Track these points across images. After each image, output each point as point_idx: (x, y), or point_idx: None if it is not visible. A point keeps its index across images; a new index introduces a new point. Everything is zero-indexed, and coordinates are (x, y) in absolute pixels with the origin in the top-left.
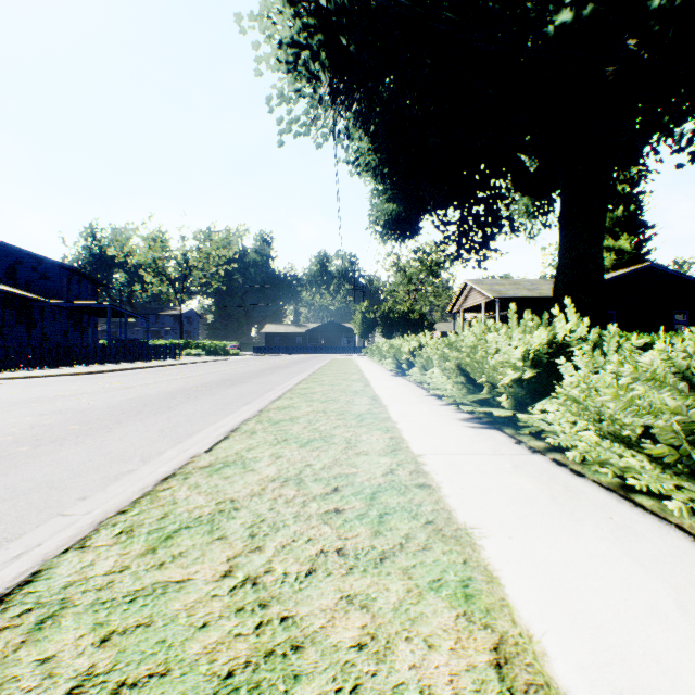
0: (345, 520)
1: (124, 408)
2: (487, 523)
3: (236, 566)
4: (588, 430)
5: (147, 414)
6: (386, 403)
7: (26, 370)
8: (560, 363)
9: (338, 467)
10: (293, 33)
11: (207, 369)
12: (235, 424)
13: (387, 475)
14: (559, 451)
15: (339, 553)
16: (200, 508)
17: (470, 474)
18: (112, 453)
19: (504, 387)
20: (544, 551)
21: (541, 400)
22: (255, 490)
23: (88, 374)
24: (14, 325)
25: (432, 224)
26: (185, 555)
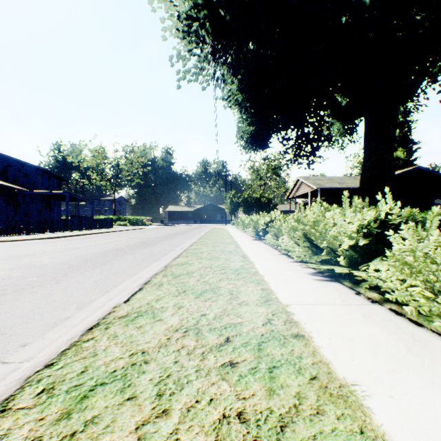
0: (240, 375)
1: (71, 264)
2: (364, 379)
3: (143, 437)
4: (414, 286)
5: (86, 268)
6: (252, 260)
7: (11, 236)
8: (389, 234)
9: (226, 317)
10: (187, 9)
11: (131, 235)
12: (147, 277)
13: (266, 324)
14: (392, 301)
15: (240, 418)
16: (115, 361)
17: (332, 323)
18: (55, 301)
19: (341, 250)
20: (429, 415)
21: (371, 261)
22: (162, 340)
23: (52, 238)
24: (6, 206)
25: (277, 140)
26: (96, 422)
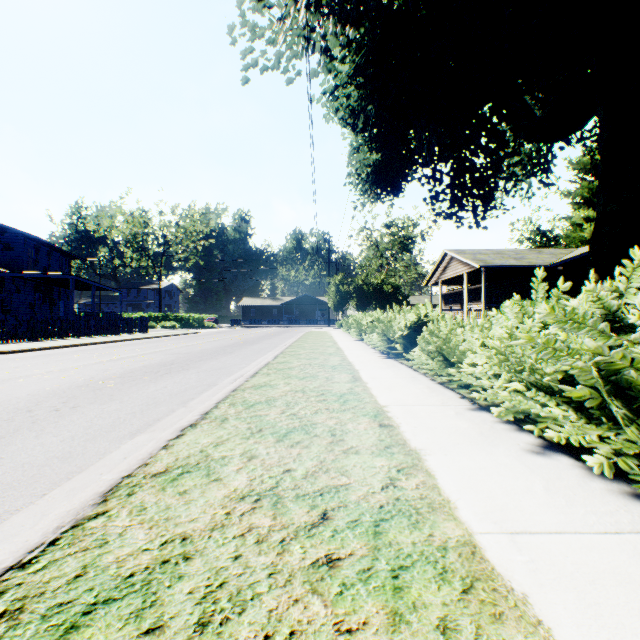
0: None
1: None
2: None
3: None
4: None
5: None
6: (413, 442)
7: None
8: None
9: None
10: None
11: (161, 346)
12: None
13: None
14: None
15: None
16: None
17: None
18: None
19: None
20: None
21: None
22: None
23: (8, 353)
24: None
25: (418, 181)
26: None
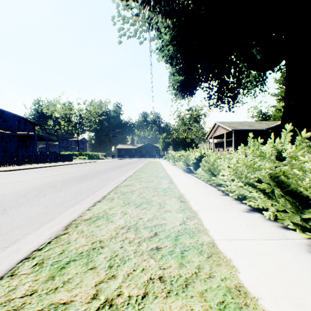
0: None
1: None
2: None
3: None
4: None
5: None
6: (194, 207)
7: None
8: None
9: None
10: None
11: (80, 168)
12: None
13: None
14: None
15: None
16: None
17: None
18: None
19: None
20: None
21: None
22: None
23: (8, 171)
24: None
25: (202, 89)
26: None
